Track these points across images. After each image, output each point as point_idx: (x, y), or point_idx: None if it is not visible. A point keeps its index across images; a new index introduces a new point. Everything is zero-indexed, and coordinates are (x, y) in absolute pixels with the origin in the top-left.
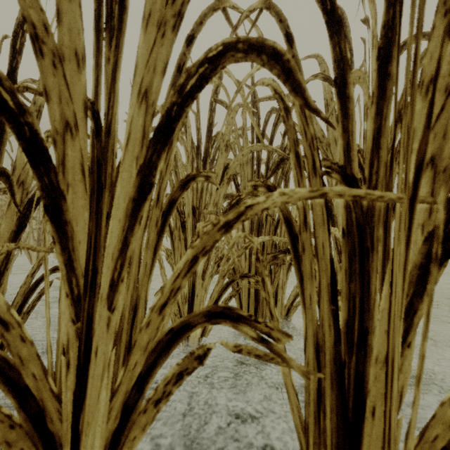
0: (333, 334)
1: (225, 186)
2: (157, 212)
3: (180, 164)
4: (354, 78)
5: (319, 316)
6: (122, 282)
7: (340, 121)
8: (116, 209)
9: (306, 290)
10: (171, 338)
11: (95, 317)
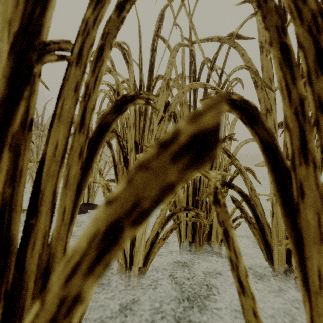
0: None
1: (166, 122)
2: (81, 139)
3: None
4: None
5: None
6: None
7: None
8: None
9: (311, 260)
10: None
11: None
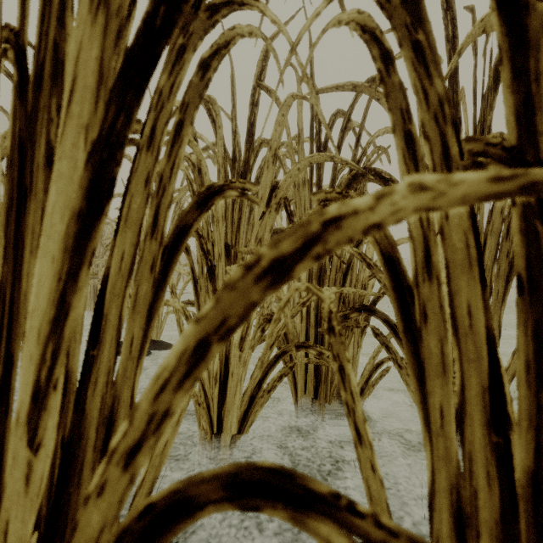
0: (498, 495)
1: (273, 214)
2: (154, 247)
3: (206, 181)
4: (488, 25)
5: (463, 452)
6: (54, 389)
7: (506, 59)
8: (46, 236)
9: (433, 396)
10: (148, 528)
11: (4, 458)
